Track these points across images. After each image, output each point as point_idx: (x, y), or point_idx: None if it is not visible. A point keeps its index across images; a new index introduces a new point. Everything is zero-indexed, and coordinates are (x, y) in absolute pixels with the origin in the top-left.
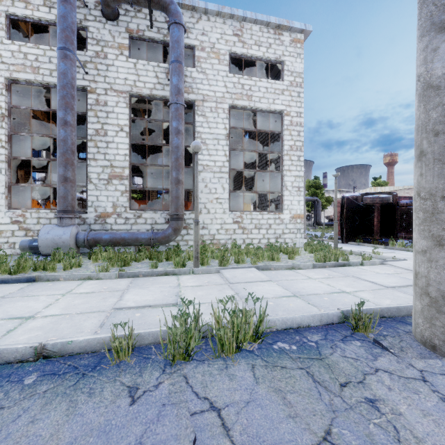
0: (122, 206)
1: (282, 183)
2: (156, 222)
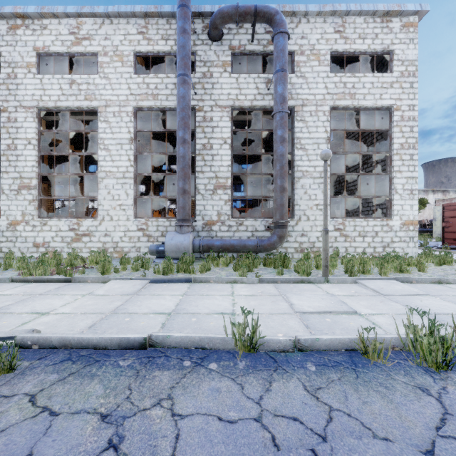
0: (225, 215)
1: (390, 186)
2: (256, 229)
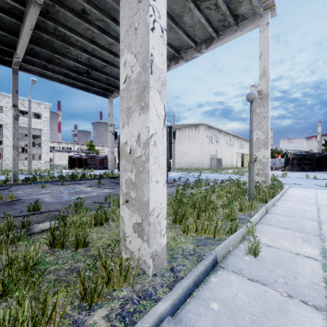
0: None
1: (41, 151)
2: None
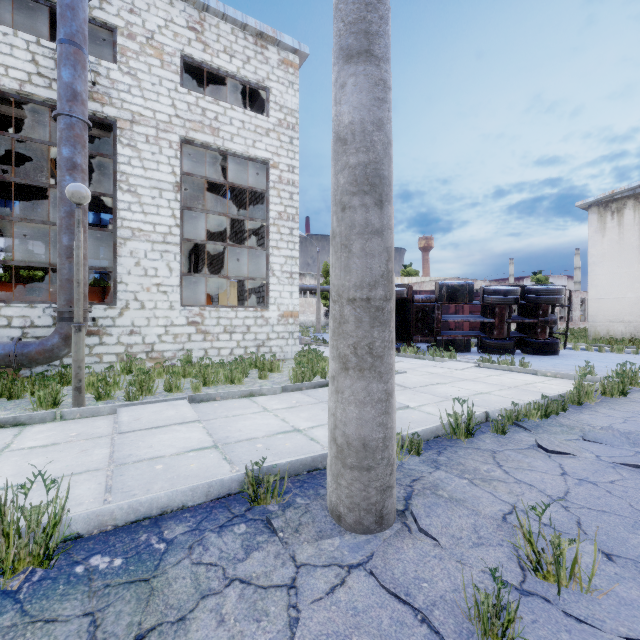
0: None
1: (268, 265)
2: (34, 323)
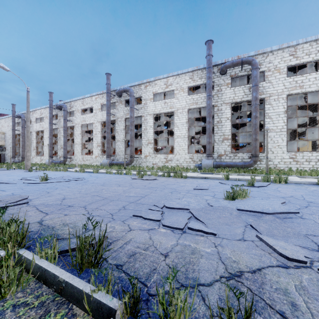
0: (228, 151)
1: None
2: (244, 158)
